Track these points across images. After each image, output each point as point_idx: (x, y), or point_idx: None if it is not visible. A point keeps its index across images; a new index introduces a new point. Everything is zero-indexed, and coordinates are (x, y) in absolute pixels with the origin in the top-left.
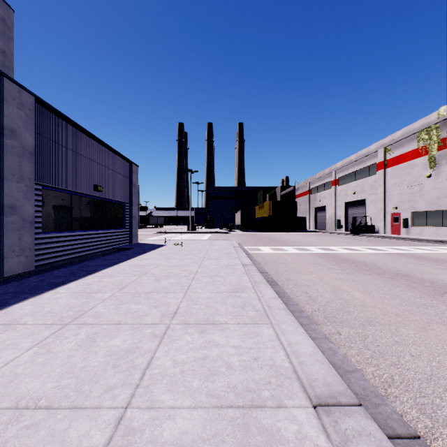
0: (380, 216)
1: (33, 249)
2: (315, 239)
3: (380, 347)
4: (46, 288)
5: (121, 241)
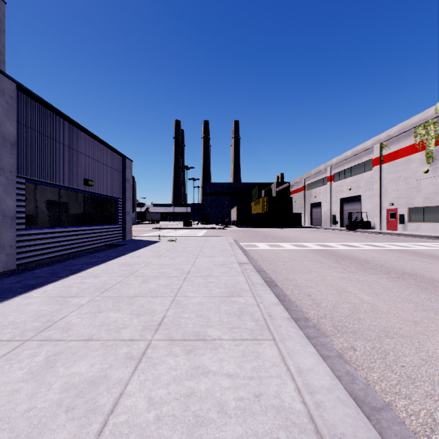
0: (376, 212)
1: (15, 247)
2: (311, 235)
3: (406, 368)
4: (19, 290)
5: (114, 237)
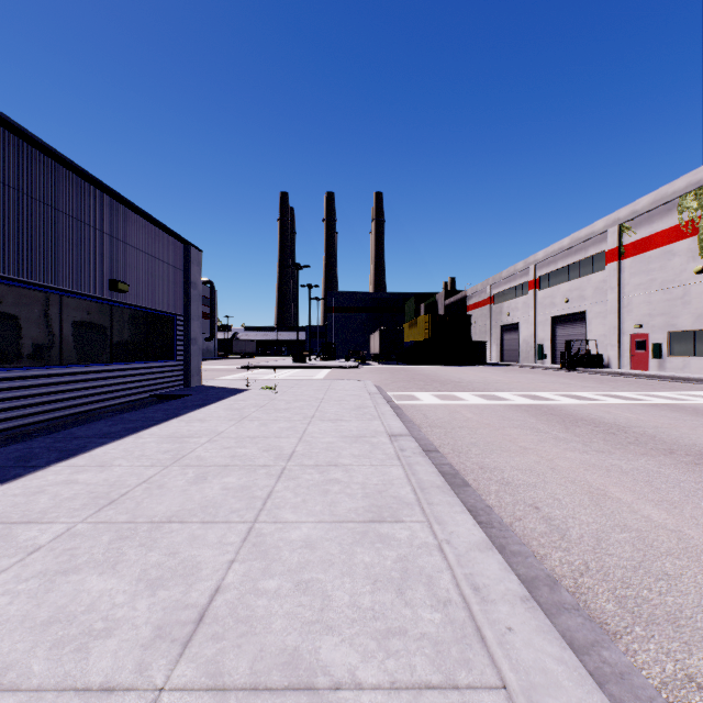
0: (612, 339)
1: None
2: (506, 379)
3: None
4: None
5: (169, 382)
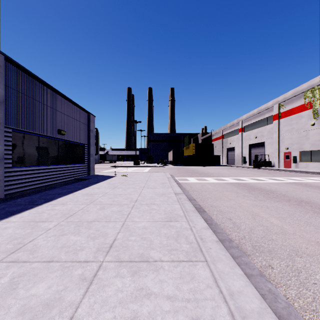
0: (275, 154)
1: (3, 181)
2: (228, 172)
3: (318, 286)
4: (1, 216)
5: (81, 173)
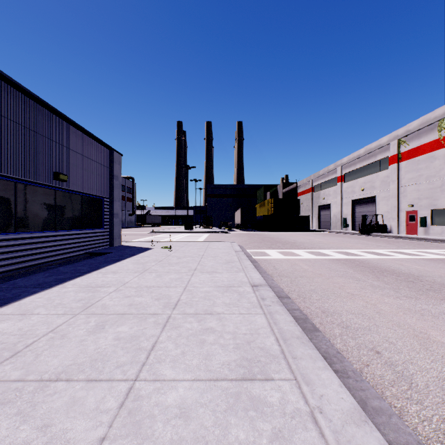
0: (393, 214)
1: None
2: (325, 240)
3: None
4: None
5: (98, 243)
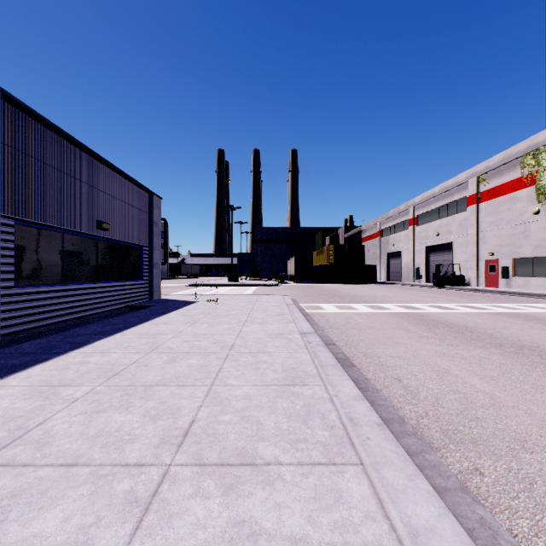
0: (471, 263)
1: None
2: (390, 294)
3: None
4: None
5: (138, 296)
